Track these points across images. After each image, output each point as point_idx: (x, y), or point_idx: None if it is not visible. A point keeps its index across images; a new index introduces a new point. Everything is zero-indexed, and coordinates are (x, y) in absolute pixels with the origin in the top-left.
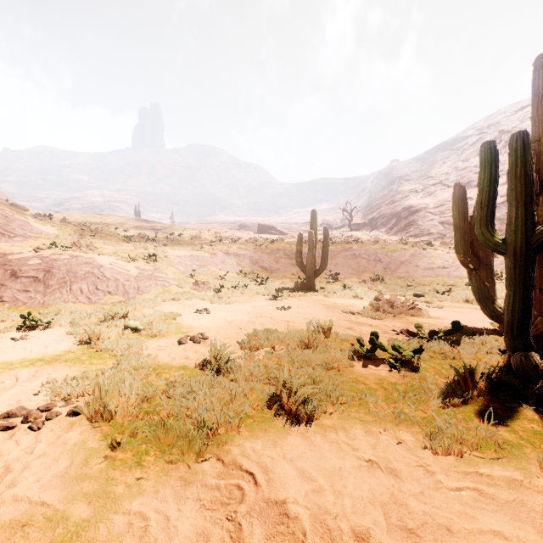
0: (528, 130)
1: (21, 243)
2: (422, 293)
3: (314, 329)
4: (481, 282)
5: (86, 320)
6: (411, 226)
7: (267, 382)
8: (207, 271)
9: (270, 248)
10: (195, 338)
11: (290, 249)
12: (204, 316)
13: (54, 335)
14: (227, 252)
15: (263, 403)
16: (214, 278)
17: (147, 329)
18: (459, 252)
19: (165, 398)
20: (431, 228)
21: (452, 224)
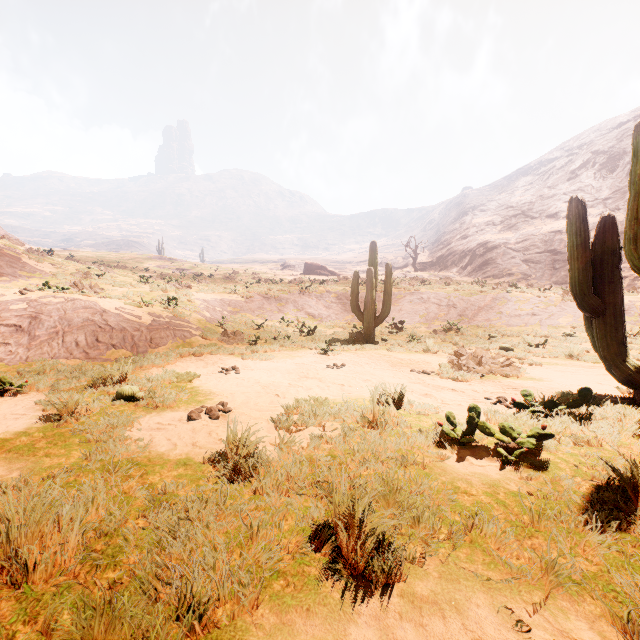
0: (628, 150)
1: (8, 284)
2: (511, 347)
3: (379, 397)
4: (607, 333)
5: (72, 383)
6: (488, 265)
7: (313, 494)
8: (241, 318)
9: (318, 290)
10: (212, 410)
11: (343, 291)
12: (231, 376)
13: (19, 405)
14: (266, 295)
15: (305, 539)
16: (249, 328)
17: (147, 397)
18: (577, 291)
19: (138, 530)
20: (513, 268)
21: (538, 262)
